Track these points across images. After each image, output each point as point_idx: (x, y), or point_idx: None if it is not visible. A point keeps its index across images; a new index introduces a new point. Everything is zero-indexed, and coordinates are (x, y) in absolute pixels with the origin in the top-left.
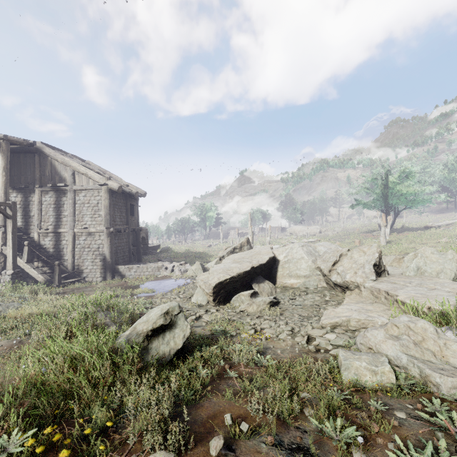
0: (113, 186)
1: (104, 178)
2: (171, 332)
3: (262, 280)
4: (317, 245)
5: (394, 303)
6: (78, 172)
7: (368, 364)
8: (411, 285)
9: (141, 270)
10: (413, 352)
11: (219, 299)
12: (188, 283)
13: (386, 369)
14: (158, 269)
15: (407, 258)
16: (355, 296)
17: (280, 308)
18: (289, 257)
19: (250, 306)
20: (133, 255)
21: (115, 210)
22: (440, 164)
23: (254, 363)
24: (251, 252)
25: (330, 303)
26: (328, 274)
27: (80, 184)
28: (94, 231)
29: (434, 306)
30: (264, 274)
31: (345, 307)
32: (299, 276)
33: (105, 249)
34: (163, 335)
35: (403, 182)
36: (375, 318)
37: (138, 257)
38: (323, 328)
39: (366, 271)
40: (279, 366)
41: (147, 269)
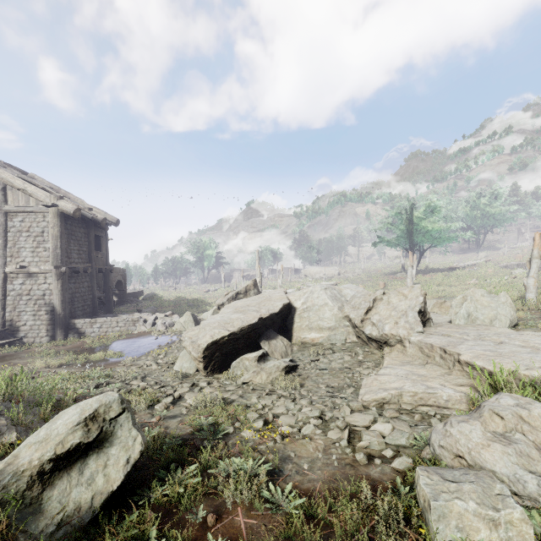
0: (66, 207)
1: (53, 196)
2: (101, 455)
3: (274, 336)
4: (342, 288)
5: (455, 365)
6: (11, 186)
7: (479, 505)
8: (470, 338)
9: (108, 324)
10: (540, 466)
11: (213, 366)
12: (173, 342)
13: (516, 515)
14: (134, 323)
15: (455, 303)
16: (397, 354)
17: (299, 374)
18: (309, 303)
19: (257, 375)
20: (103, 305)
21: (70, 242)
22: (463, 200)
23: (263, 500)
24: (259, 298)
25: (365, 365)
26: (360, 325)
27: (14, 204)
28: (37, 271)
29: (520, 371)
30: (276, 327)
31: (388, 371)
32: (322, 329)
33: (53, 297)
34: (81, 465)
35: (428, 217)
36: (438, 391)
37: (108, 307)
38: (365, 407)
39: (410, 320)
40: (310, 509)
41: (117, 323)
